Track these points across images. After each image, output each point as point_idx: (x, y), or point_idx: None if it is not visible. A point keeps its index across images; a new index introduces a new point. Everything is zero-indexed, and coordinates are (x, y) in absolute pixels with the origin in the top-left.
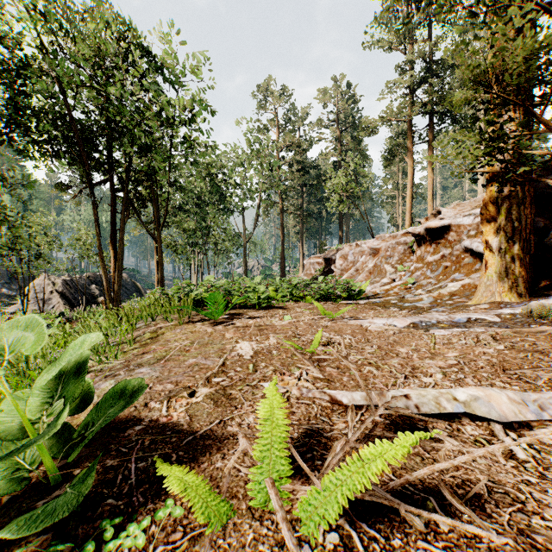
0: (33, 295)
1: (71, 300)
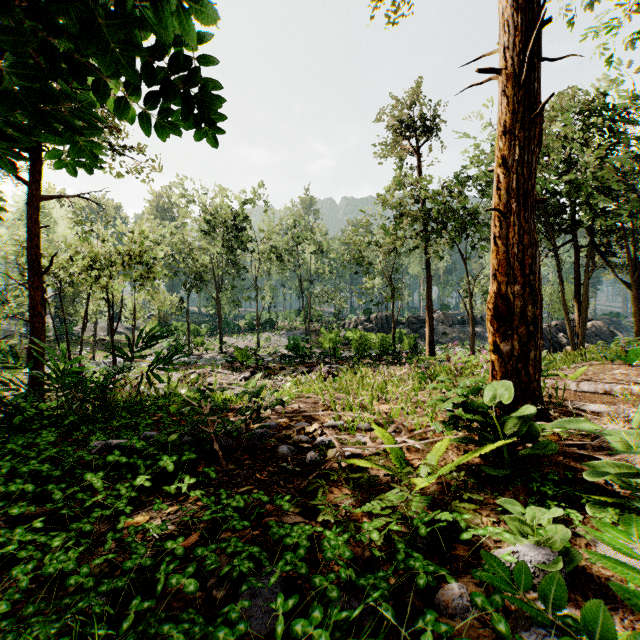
0: None
1: None
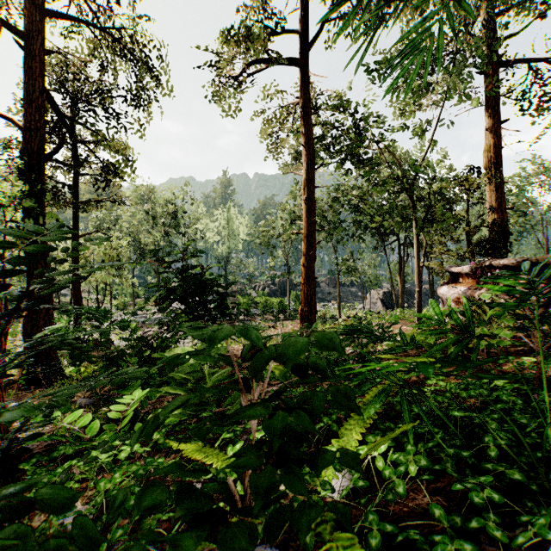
0: (369, 299)
1: (386, 304)
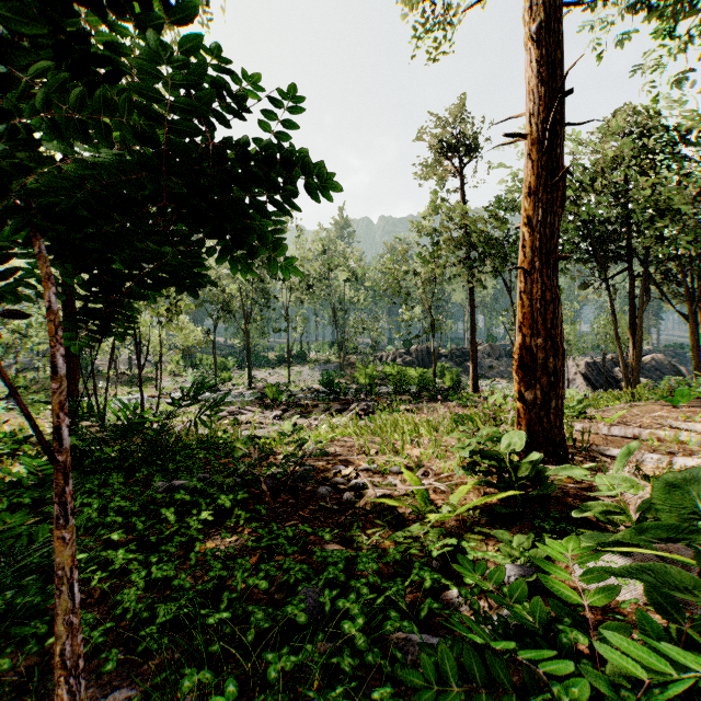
0: None
1: (592, 382)
